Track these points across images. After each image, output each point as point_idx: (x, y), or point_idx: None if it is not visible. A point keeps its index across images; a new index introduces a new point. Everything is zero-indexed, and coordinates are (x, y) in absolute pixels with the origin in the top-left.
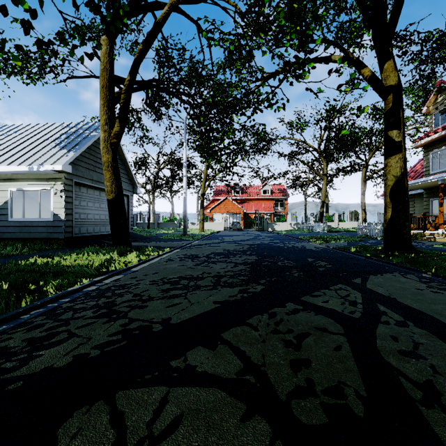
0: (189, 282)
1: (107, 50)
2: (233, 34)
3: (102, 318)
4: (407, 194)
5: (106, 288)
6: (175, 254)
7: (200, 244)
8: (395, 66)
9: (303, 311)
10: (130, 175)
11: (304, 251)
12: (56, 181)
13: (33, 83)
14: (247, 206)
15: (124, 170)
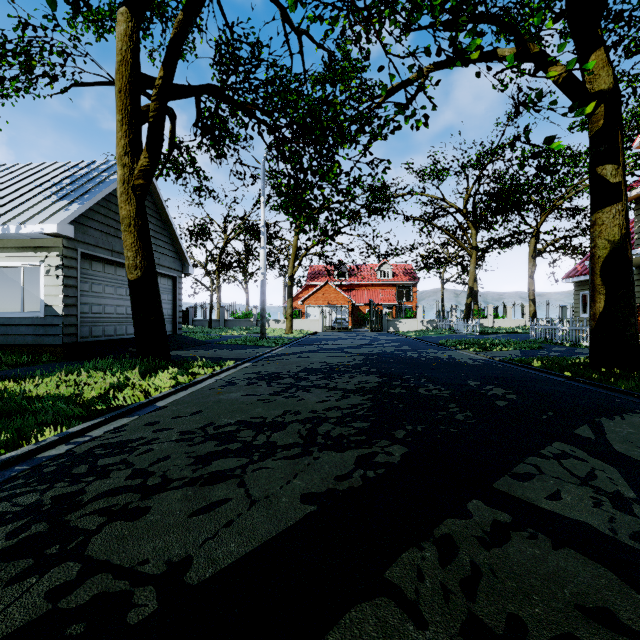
0: (255, 436)
1: (128, 30)
2: (338, 7)
3: (17, 561)
4: (631, 271)
5: (86, 452)
6: (241, 372)
7: (285, 353)
8: (608, 59)
9: (517, 531)
10: (177, 245)
11: (456, 367)
12: (48, 251)
13: (16, 94)
14: (356, 295)
15: (167, 237)
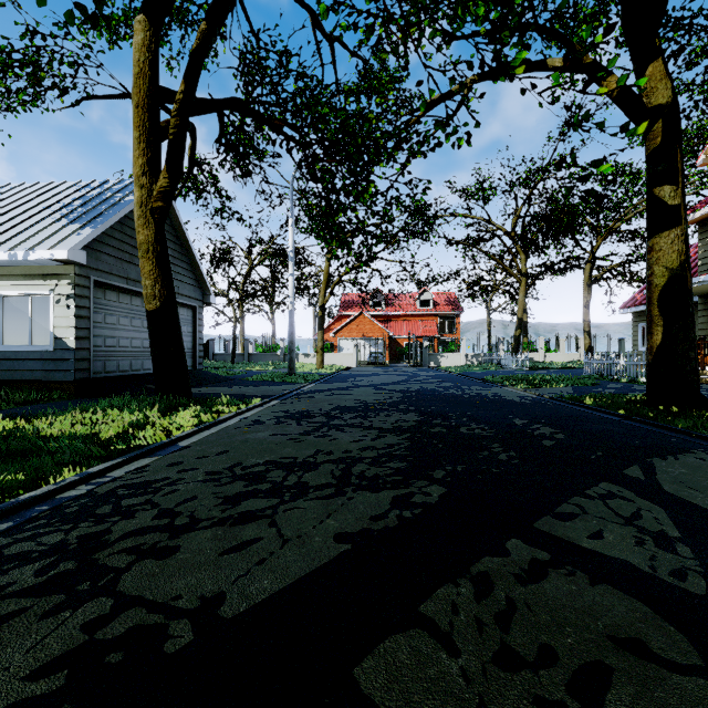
0: (285, 476)
1: (146, 40)
2: (373, 14)
3: (49, 596)
4: (691, 301)
5: (108, 493)
6: (269, 410)
7: (316, 390)
8: (666, 71)
9: (555, 568)
10: (198, 272)
11: (501, 405)
12: (59, 279)
13: (22, 108)
14: (394, 327)
15: (187, 263)
